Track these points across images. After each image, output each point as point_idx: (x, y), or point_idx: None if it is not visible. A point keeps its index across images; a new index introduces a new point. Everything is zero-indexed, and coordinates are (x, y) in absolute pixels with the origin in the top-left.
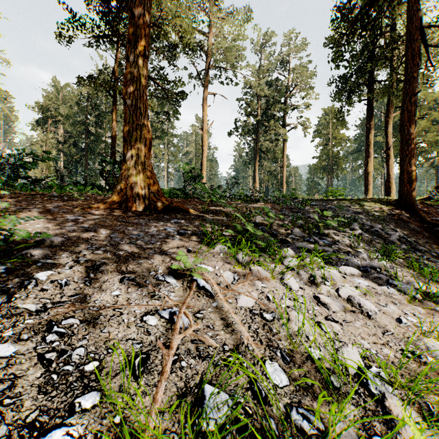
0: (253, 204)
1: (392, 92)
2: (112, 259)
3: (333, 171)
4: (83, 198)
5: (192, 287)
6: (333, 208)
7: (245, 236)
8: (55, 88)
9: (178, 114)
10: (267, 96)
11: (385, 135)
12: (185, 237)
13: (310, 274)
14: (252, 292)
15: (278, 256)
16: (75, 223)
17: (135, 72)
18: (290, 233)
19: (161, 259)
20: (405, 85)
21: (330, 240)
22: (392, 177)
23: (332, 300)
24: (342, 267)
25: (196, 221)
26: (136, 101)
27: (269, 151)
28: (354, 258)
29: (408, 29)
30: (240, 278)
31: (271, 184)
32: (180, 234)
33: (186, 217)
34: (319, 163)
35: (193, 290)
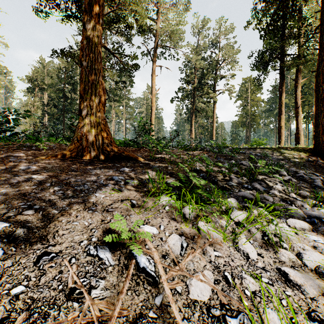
0: (192, 152)
1: (301, 63)
2: (41, 222)
3: (251, 126)
4: (46, 148)
5: (128, 272)
6: (259, 155)
7: (190, 187)
8: (41, 64)
9: (133, 82)
10: (201, 68)
11: (295, 97)
12: (131, 187)
13: (261, 231)
14: (206, 272)
15: (223, 207)
16: (25, 173)
17: (90, 37)
18: (228, 180)
19: (100, 218)
20: (320, 52)
21: (266, 186)
22: (301, 130)
23: (304, 277)
24: (290, 220)
25: (143, 169)
26: (91, 63)
27: (202, 111)
28: (295, 206)
29: (322, 6)
30: (188, 244)
31: (203, 136)
32: (126, 184)
33: (135, 164)
34: (240, 120)
35: (128, 279)
